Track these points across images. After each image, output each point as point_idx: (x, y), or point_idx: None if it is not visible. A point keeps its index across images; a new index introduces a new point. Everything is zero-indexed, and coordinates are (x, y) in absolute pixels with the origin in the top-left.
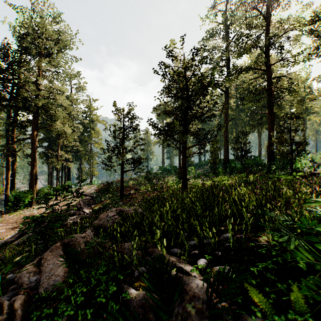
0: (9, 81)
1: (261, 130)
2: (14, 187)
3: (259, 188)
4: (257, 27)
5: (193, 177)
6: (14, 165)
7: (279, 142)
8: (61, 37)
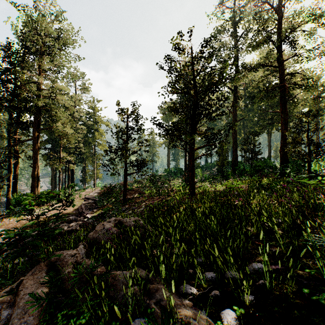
0: (11, 81)
1: (271, 130)
2: (16, 190)
3: (288, 198)
4: (269, 21)
5: (200, 180)
6: (16, 167)
7: (295, 142)
8: (64, 35)
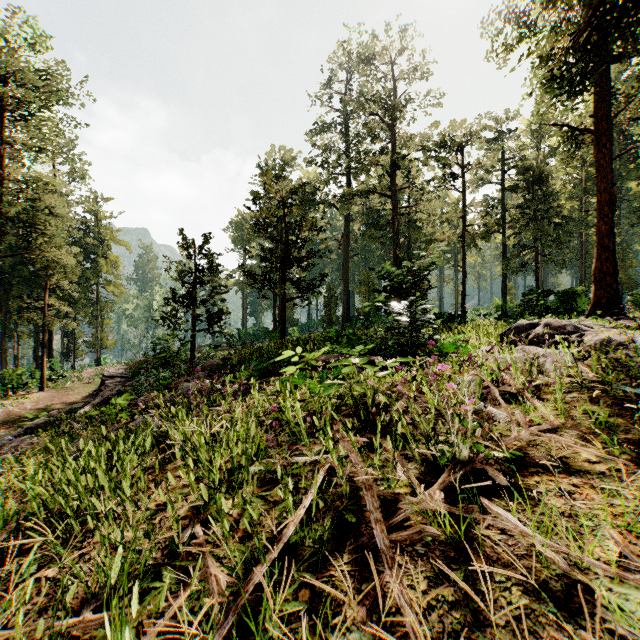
0: None
1: None
2: None
3: None
4: (380, 138)
5: None
6: None
7: None
8: (52, 84)
